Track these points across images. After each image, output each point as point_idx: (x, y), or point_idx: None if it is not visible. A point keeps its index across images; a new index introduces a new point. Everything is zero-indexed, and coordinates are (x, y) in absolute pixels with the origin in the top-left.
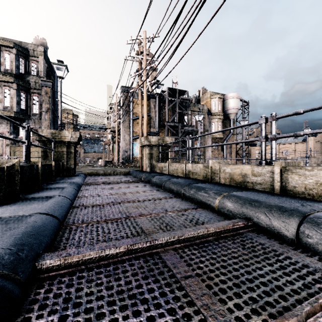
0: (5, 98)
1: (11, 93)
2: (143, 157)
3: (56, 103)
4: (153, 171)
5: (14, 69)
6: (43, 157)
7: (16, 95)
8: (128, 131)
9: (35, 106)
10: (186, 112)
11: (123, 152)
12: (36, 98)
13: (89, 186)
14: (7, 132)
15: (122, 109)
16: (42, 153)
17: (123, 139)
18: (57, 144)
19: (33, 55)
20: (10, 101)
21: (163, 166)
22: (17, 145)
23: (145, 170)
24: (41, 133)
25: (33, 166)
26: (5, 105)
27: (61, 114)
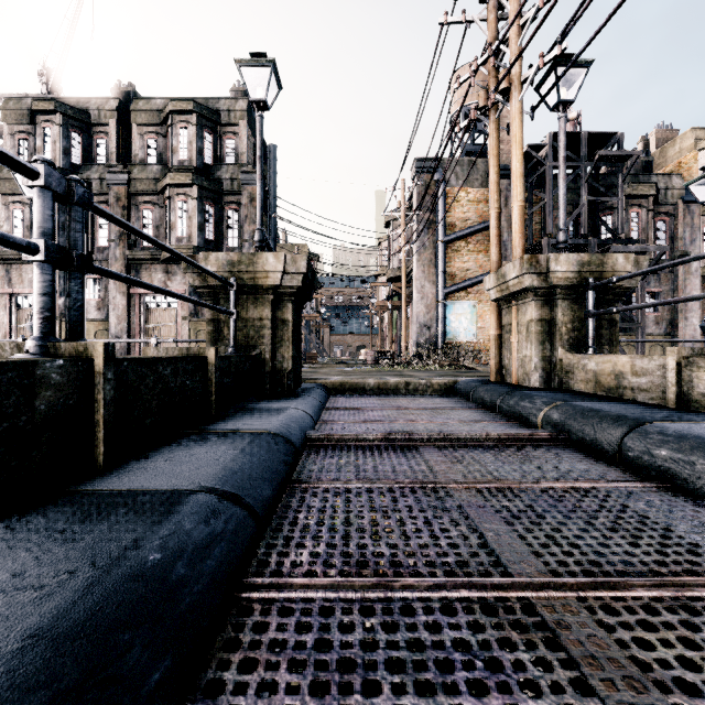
0: (180, 221)
1: (189, 209)
2: (507, 337)
3: (273, 224)
4: (557, 386)
5: (194, 158)
6: (212, 336)
7: (198, 211)
8: (431, 273)
9: (232, 233)
10: (609, 205)
11: (419, 329)
12: (233, 214)
13: (330, 455)
14: (183, 291)
15: (415, 220)
16: (208, 326)
17: (418, 296)
18: (246, 297)
19: (229, 121)
20: (188, 225)
21: (624, 371)
22: (200, 317)
23: (516, 381)
24: (204, 263)
25: (33, 369)
26: (180, 235)
27: (262, 213)
